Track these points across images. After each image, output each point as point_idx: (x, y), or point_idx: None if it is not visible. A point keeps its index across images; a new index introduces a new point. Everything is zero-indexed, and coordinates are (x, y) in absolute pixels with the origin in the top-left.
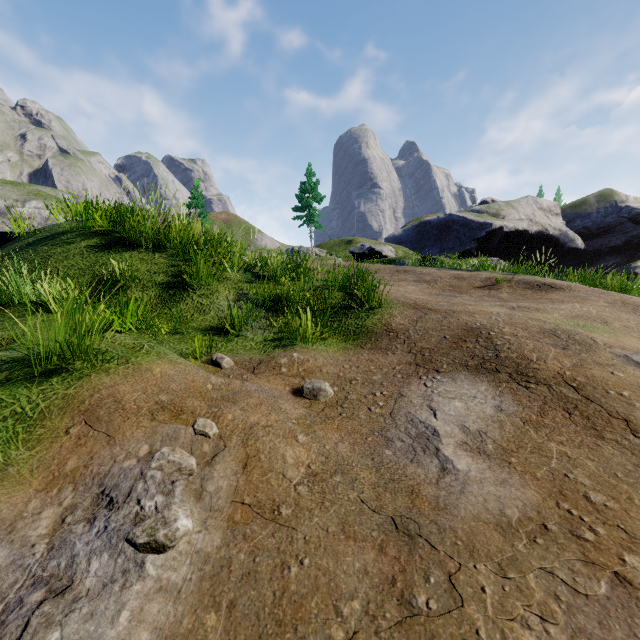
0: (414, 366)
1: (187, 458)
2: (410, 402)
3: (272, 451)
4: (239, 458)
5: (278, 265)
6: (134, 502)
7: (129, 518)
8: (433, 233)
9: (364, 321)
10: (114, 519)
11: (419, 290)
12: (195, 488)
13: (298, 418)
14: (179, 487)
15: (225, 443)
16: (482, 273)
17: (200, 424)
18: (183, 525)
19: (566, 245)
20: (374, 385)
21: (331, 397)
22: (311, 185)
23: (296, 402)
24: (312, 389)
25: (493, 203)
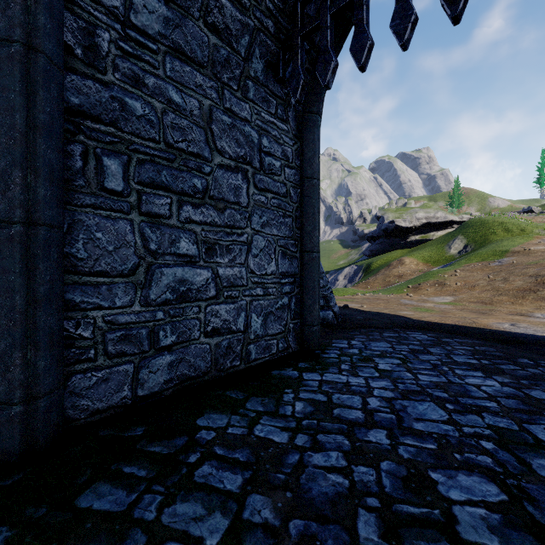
0: None
1: None
2: None
3: None
4: None
5: None
6: None
7: None
8: None
9: None
10: None
11: None
12: None
13: None
14: None
15: None
16: None
17: None
18: None
19: None
20: None
21: None
22: (544, 163)
23: None
24: None
25: None
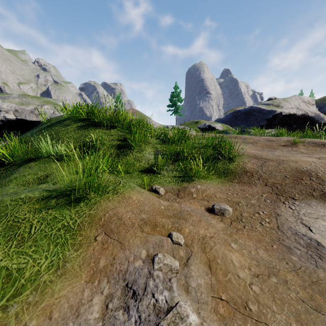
0: (275, 195)
1: (174, 261)
2: (287, 220)
3: (223, 257)
4: (203, 261)
5: (175, 135)
6: (150, 295)
7: (150, 308)
8: (242, 116)
9: (228, 166)
10: (141, 309)
11: (249, 147)
12: (182, 283)
13: (222, 230)
14: (174, 283)
15: (190, 249)
16: (283, 137)
17: (175, 237)
18: (193, 320)
19: (318, 121)
20: (255, 207)
21: (231, 214)
22: (176, 93)
23: (213, 217)
24: (220, 209)
25: (275, 99)
